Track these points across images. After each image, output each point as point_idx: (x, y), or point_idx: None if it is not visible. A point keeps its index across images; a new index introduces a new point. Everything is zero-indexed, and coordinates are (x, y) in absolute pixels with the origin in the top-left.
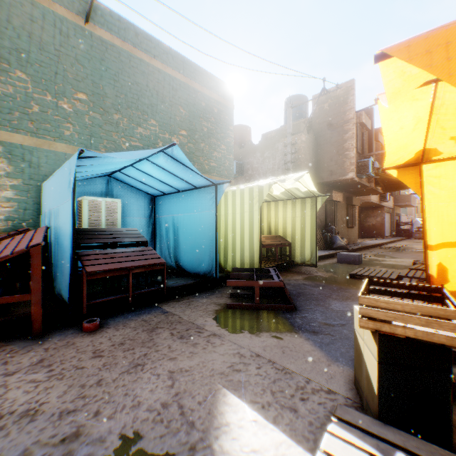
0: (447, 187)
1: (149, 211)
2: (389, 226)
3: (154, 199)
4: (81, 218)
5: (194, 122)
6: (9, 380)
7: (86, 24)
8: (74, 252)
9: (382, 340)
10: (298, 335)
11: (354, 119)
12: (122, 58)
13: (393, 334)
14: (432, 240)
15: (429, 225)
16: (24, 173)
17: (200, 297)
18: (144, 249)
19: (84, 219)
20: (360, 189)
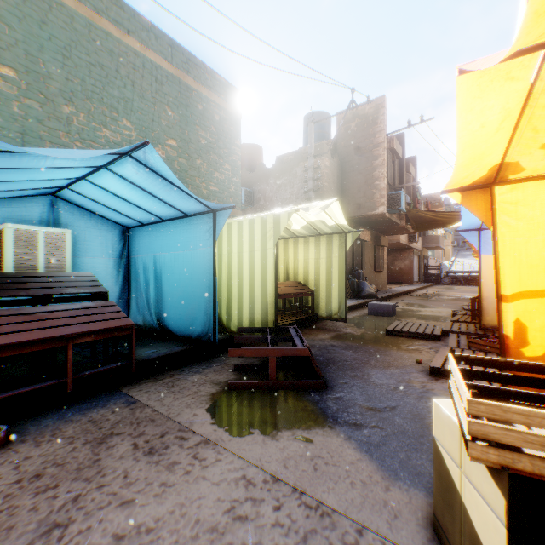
0: (527, 217)
1: (120, 248)
2: (418, 270)
3: (127, 232)
4: (3, 257)
5: (188, 131)
6: None
7: None
8: None
9: (515, 485)
10: (335, 432)
11: (385, 143)
12: (78, 25)
13: (539, 475)
14: (508, 288)
15: (504, 268)
16: None
17: (190, 372)
18: (102, 304)
19: (7, 258)
20: (390, 227)
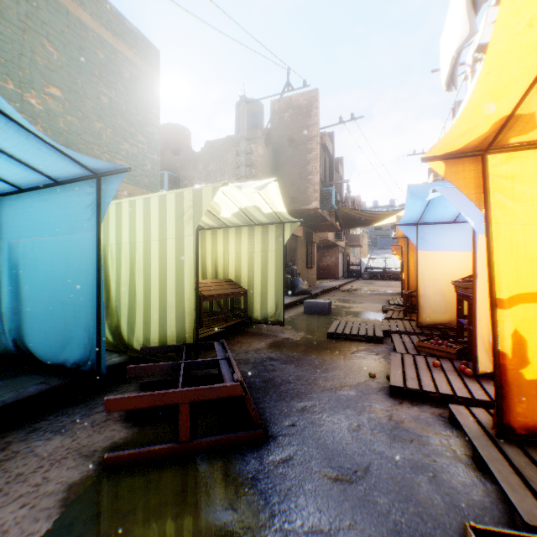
0: (525, 197)
1: None
2: (342, 266)
3: None
4: None
5: (82, 81)
6: None
7: None
8: None
9: None
10: None
11: (318, 137)
12: None
13: None
14: (504, 290)
15: (499, 263)
16: None
17: (47, 433)
18: None
19: None
20: (321, 223)
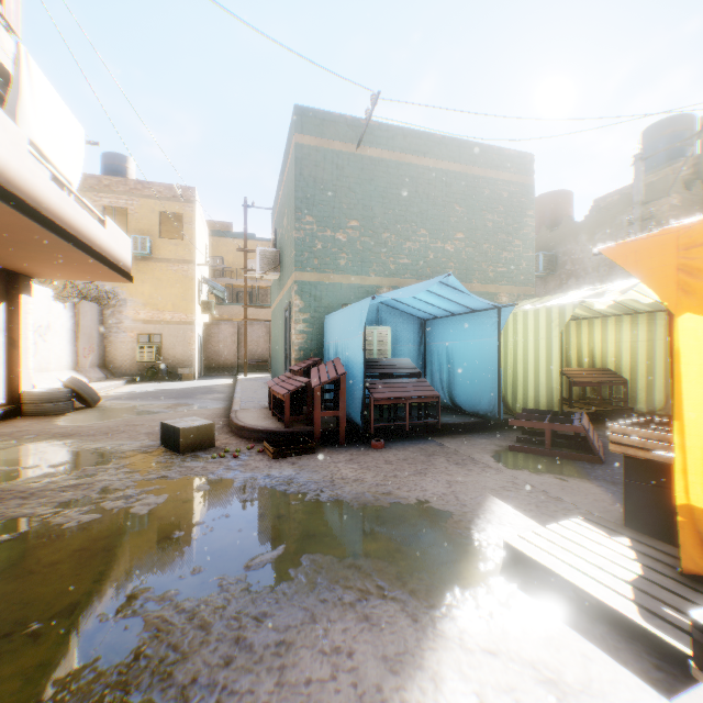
0: None
1: (419, 337)
2: None
3: (424, 324)
4: None
5: (474, 219)
6: (337, 465)
7: (357, 148)
8: (364, 380)
9: (626, 461)
10: (589, 482)
11: None
12: (390, 169)
13: (635, 456)
14: None
15: None
16: (310, 307)
17: (479, 437)
18: (419, 380)
19: None
20: None
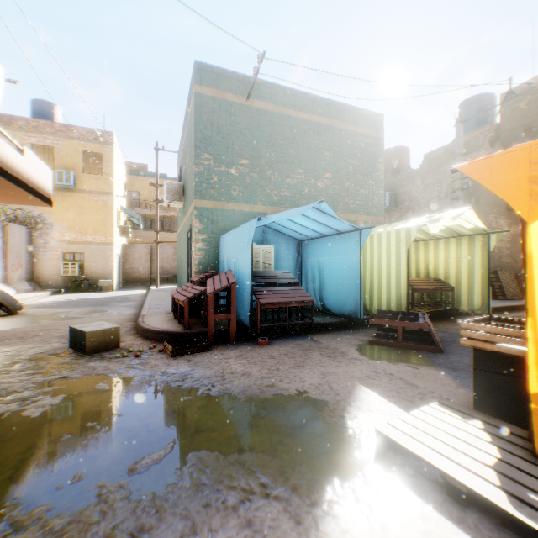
0: None
1: (297, 254)
2: None
3: (300, 244)
4: None
5: (339, 163)
6: (228, 361)
7: (247, 101)
8: (252, 288)
9: (476, 353)
10: (435, 369)
11: None
12: (274, 119)
13: (483, 349)
14: None
15: None
16: (208, 229)
17: (344, 334)
18: (297, 288)
19: None
20: None
